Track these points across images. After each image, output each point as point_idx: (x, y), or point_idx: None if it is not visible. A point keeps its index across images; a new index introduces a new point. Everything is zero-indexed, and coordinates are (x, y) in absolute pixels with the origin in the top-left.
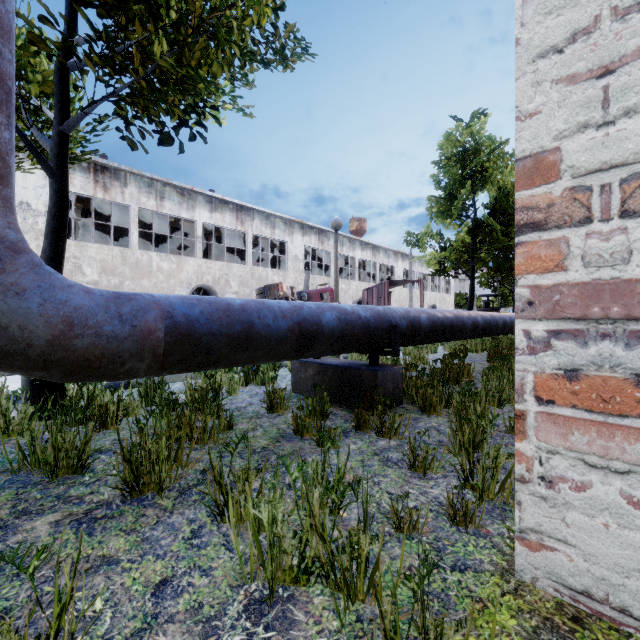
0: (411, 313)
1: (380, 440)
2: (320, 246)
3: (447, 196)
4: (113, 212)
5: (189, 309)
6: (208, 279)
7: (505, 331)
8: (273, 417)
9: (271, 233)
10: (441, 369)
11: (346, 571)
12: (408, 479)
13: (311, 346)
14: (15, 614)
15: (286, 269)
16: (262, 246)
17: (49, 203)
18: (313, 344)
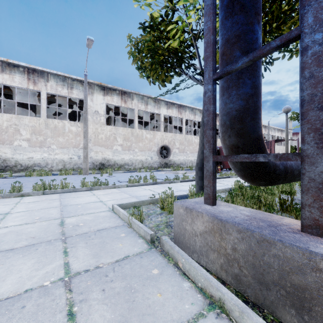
0: None
1: None
2: (217, 123)
3: None
4: (125, 112)
5: None
6: (166, 142)
7: None
8: None
9: (194, 117)
10: None
11: None
12: None
13: None
14: None
15: None
16: None
17: None
18: None
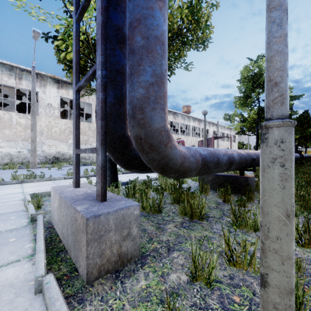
0: (256, 153)
1: None
2: (174, 120)
3: (245, 96)
4: (83, 106)
5: (203, 152)
6: None
7: None
8: (204, 196)
9: None
10: None
11: (307, 240)
12: None
13: (231, 167)
14: (202, 248)
15: None
16: None
17: None
18: (232, 166)
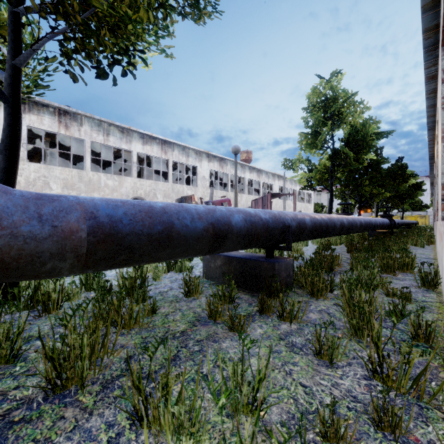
0: (298, 216)
1: (282, 324)
2: (221, 169)
3: (313, 132)
4: (73, 144)
5: (113, 210)
6: (141, 192)
7: (361, 230)
8: (189, 301)
9: (186, 160)
10: (319, 259)
11: None
12: (316, 368)
13: (222, 243)
14: None
15: (197, 186)
16: (180, 170)
17: (3, 124)
18: (224, 241)
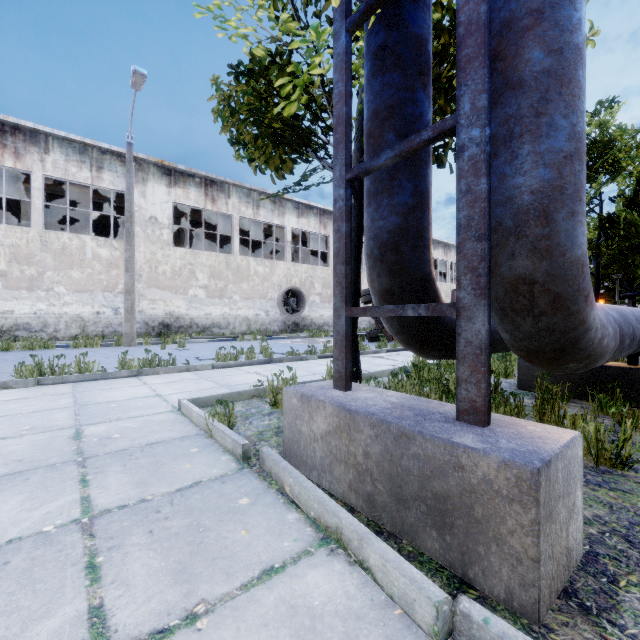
0: None
1: None
2: None
3: None
4: (213, 221)
5: (613, 313)
6: (296, 281)
7: None
8: None
9: None
10: None
11: None
12: None
13: None
14: None
15: (363, 270)
16: None
17: (353, 223)
18: None
